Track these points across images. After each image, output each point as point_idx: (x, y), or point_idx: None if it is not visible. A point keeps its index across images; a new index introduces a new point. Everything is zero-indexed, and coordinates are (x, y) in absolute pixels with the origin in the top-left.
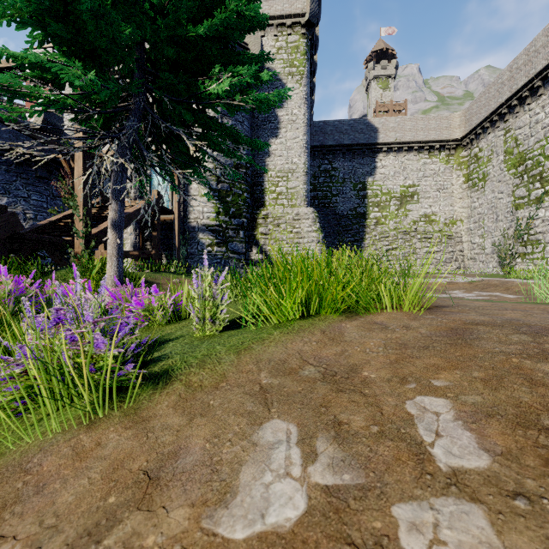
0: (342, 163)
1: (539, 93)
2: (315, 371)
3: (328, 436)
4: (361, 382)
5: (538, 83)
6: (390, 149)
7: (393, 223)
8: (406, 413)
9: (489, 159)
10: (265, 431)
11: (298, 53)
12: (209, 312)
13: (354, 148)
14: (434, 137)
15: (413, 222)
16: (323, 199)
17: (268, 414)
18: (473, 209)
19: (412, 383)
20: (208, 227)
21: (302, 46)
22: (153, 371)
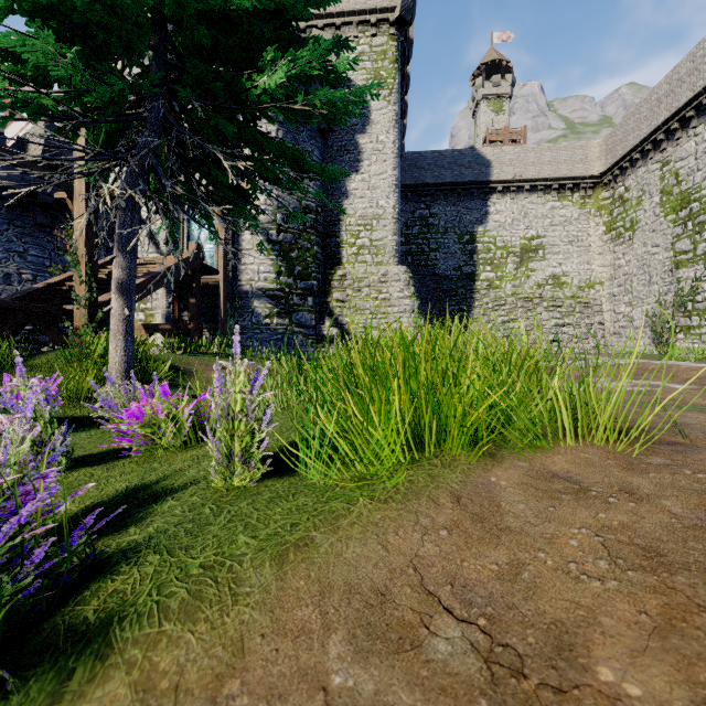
0: (444, 207)
1: None
2: (462, 641)
3: None
4: None
5: None
6: (507, 189)
7: (510, 286)
8: None
9: (639, 202)
10: None
11: (386, 60)
12: (240, 444)
13: (459, 188)
14: (565, 173)
15: (537, 285)
16: (419, 255)
17: None
18: (618, 268)
19: None
20: (266, 292)
21: (391, 51)
22: (80, 622)
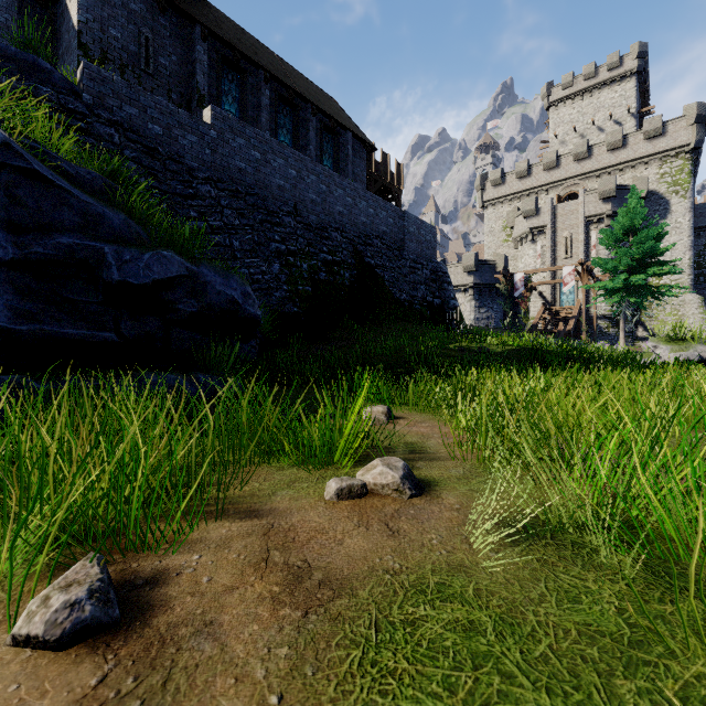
0: None
1: None
2: None
3: None
4: None
5: None
6: None
7: None
8: None
9: None
10: None
11: (683, 174)
12: None
13: None
14: None
15: None
16: None
17: None
18: None
19: None
20: (605, 316)
21: (686, 168)
22: None
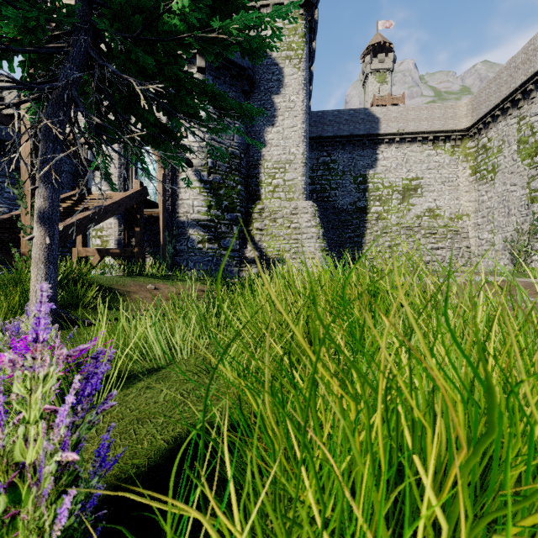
0: (342, 155)
1: None
2: None
3: None
4: None
5: None
6: (392, 140)
7: (395, 218)
8: None
9: (499, 150)
10: None
11: (297, 35)
12: None
13: (354, 139)
14: (439, 127)
15: (416, 217)
16: (322, 193)
17: None
18: (481, 203)
19: None
20: (199, 222)
21: (300, 28)
22: None
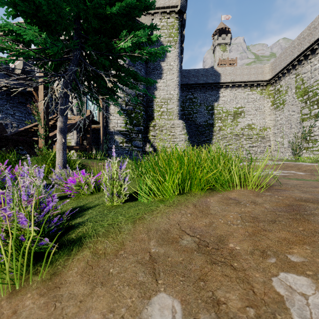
0: (199, 94)
1: (317, 52)
2: (191, 240)
3: (210, 318)
4: (229, 254)
5: (316, 46)
6: (228, 86)
7: (229, 129)
8: (275, 292)
9: (286, 92)
10: (153, 307)
11: (174, 29)
12: (116, 189)
13: (206, 85)
14: (253, 79)
15: (241, 129)
16: (188, 115)
17: (156, 286)
18: (277, 121)
19: (271, 257)
20: (120, 132)
21: (176, 25)
22: (71, 239)
